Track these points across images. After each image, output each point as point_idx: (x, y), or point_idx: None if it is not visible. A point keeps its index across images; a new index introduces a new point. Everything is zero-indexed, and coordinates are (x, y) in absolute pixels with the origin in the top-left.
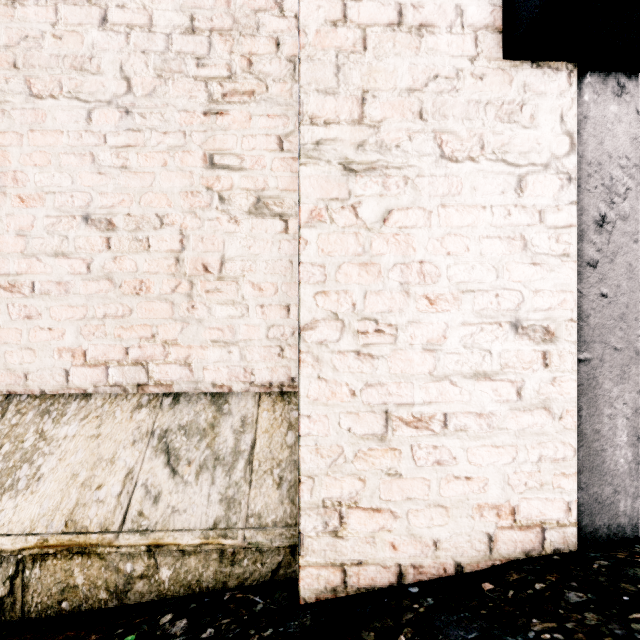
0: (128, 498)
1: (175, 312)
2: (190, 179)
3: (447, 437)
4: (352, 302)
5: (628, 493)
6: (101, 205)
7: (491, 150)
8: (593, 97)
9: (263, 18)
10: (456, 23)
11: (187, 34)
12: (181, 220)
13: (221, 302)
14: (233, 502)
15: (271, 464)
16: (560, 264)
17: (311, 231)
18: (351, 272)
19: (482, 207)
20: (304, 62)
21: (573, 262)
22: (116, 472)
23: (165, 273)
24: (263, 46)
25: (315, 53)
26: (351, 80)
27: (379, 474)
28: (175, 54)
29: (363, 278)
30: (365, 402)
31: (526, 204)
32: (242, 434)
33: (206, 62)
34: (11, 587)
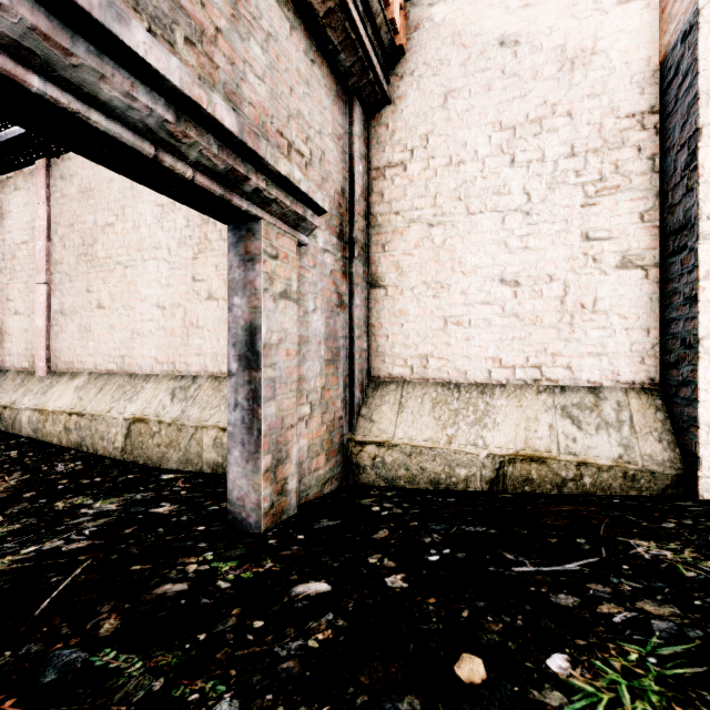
0: (556, 438)
1: (560, 335)
2: (571, 250)
3: None
4: None
5: None
6: (510, 272)
7: None
8: None
9: (627, 134)
10: None
11: (568, 158)
12: (564, 276)
13: (594, 327)
14: (628, 447)
15: (649, 429)
16: None
17: (707, 282)
18: None
19: None
20: (702, 184)
21: None
22: (542, 425)
23: (553, 310)
24: (627, 153)
25: None
26: None
27: None
28: (560, 172)
29: None
30: None
31: None
32: (620, 411)
33: (582, 173)
34: (497, 474)
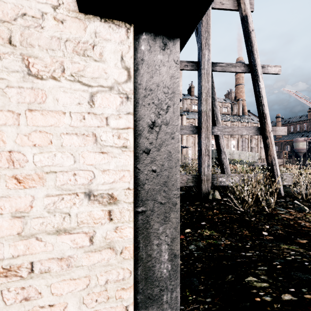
0: None
1: None
2: None
3: (34, 279)
4: None
5: (169, 289)
6: None
7: (70, 73)
8: (147, 48)
9: None
10: None
11: None
12: None
13: None
14: None
15: None
16: (121, 152)
17: None
18: None
19: (63, 113)
20: None
21: (130, 151)
22: None
23: None
24: None
25: None
26: None
27: None
28: None
29: None
30: None
31: (97, 112)
32: None
33: None
34: None
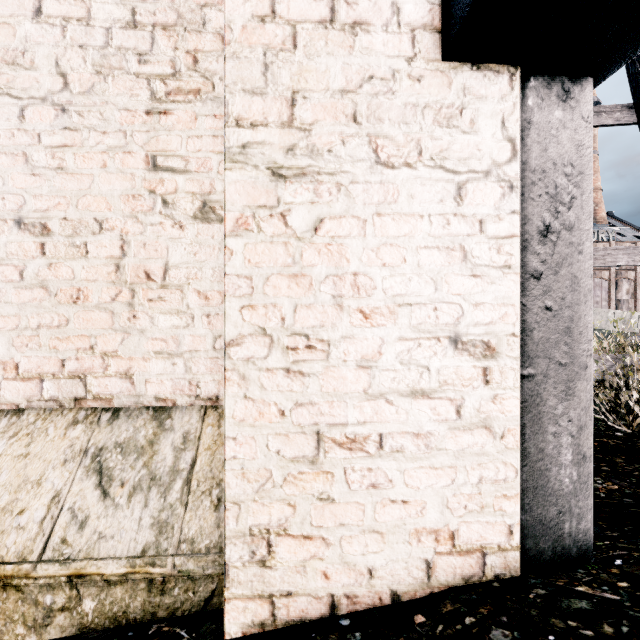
0: (52, 524)
1: (115, 322)
2: (131, 182)
3: (383, 459)
4: (281, 316)
5: (573, 514)
6: (35, 208)
7: (429, 156)
8: (537, 102)
9: (209, 13)
10: (392, 21)
11: (128, 28)
12: (122, 225)
13: (165, 311)
14: (166, 526)
15: (210, 484)
16: (501, 276)
17: (237, 240)
18: (280, 284)
19: (420, 216)
20: (229, 60)
21: (515, 274)
22: (42, 495)
23: (104, 281)
24: (209, 43)
25: (241, 50)
26: (280, 80)
27: (310, 499)
28: (115, 49)
29: (293, 291)
30: (295, 423)
31: (466, 213)
32: (183, 451)
33: (149, 58)
34: None
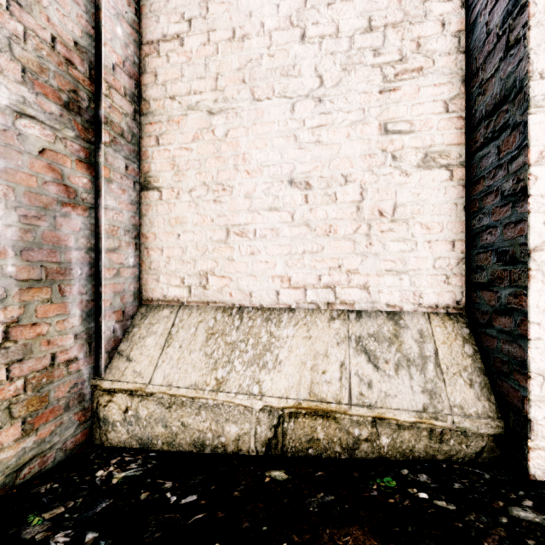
0: (347, 382)
1: (356, 248)
2: (368, 145)
3: None
4: None
5: None
6: (301, 171)
7: None
8: None
9: (430, 6)
10: None
11: (365, 33)
12: (361, 177)
13: (393, 239)
14: (434, 394)
15: (457, 368)
16: None
17: (541, 168)
18: None
19: None
20: (534, 28)
21: None
22: (332, 363)
23: (348, 219)
24: (430, 29)
25: (544, 18)
26: None
27: None
28: (356, 50)
29: None
30: None
31: None
32: (423, 343)
33: (381, 52)
34: (275, 433)
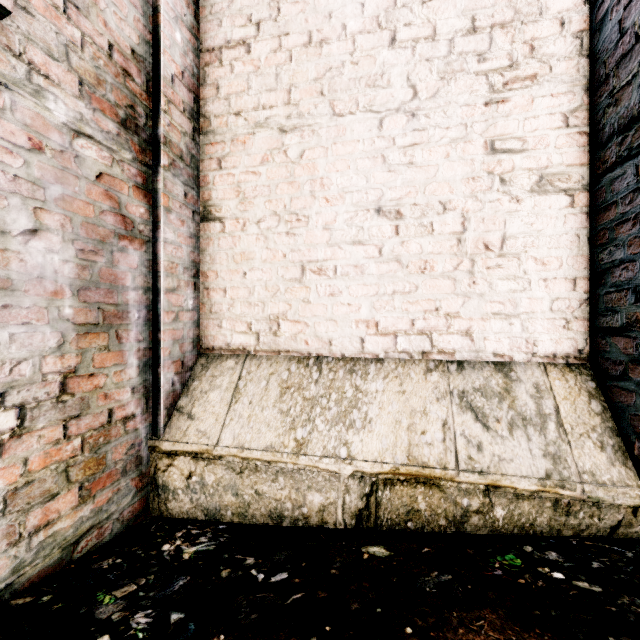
0: (453, 444)
1: (457, 288)
2: (471, 166)
3: None
4: None
5: None
6: (390, 198)
7: None
8: None
9: (546, 2)
10: None
11: (468, 35)
12: (462, 204)
13: (502, 277)
14: (558, 458)
15: (584, 428)
16: None
17: None
18: None
19: None
20: None
21: None
22: (432, 422)
23: (447, 253)
24: (546, 29)
25: None
26: None
27: None
28: (457, 56)
29: None
30: None
31: None
32: (540, 399)
33: (487, 57)
34: (367, 503)
